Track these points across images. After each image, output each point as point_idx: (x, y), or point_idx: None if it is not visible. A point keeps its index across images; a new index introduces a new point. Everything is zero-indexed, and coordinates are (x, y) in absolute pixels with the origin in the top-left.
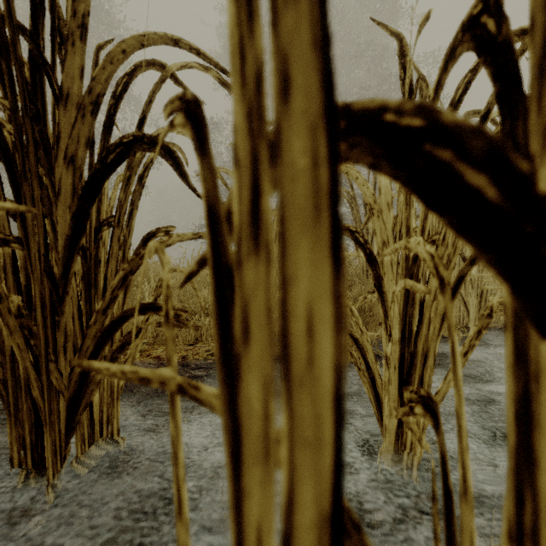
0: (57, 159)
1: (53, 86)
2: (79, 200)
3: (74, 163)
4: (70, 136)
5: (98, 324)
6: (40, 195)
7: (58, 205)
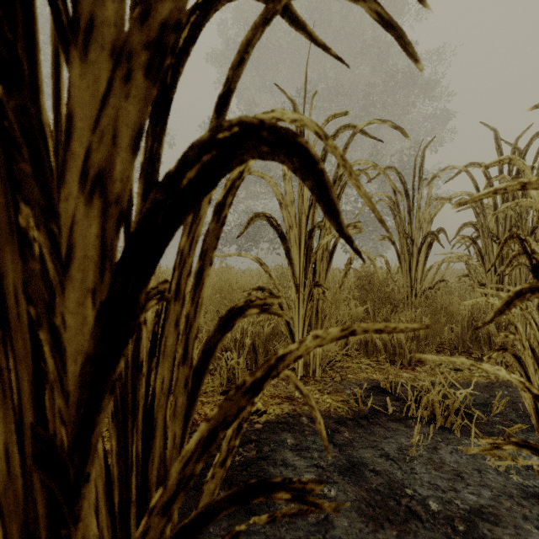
0: (64, 182)
1: (54, 3)
2: (115, 276)
3: (104, 190)
4: (95, 127)
5: (151, 535)
6: (21, 278)
7: (66, 287)
